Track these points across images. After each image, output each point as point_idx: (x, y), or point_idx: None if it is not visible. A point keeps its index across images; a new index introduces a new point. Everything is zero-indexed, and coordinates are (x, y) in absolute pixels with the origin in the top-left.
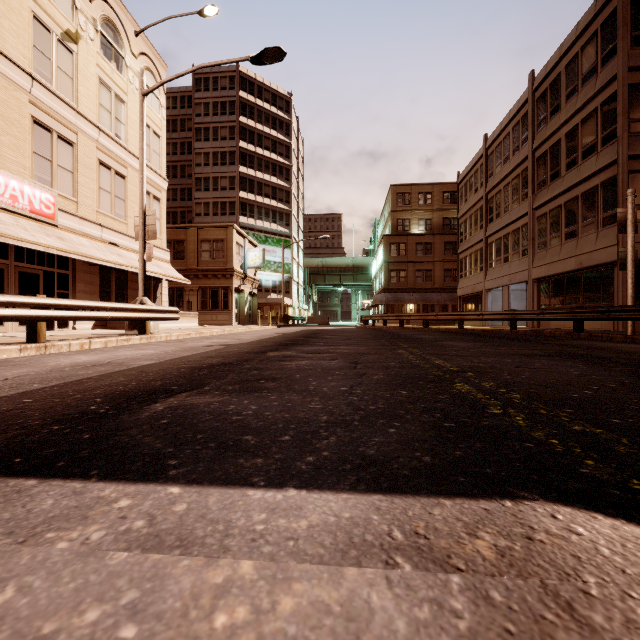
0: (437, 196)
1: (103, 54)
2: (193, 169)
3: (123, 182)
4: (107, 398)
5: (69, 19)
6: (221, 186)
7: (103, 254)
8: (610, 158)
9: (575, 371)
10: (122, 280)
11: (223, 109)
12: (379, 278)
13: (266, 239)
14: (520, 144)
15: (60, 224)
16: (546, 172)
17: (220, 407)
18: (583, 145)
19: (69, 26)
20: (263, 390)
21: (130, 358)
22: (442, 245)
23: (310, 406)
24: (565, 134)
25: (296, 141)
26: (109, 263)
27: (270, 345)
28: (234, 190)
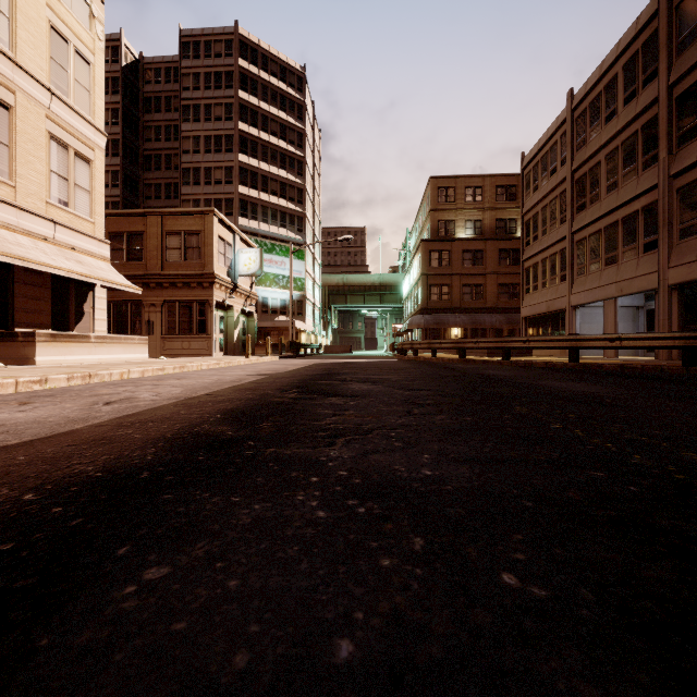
0: (489, 191)
1: None
2: (179, 157)
3: (4, 114)
4: None
5: None
6: (215, 179)
7: None
8: None
9: None
10: (2, 281)
11: (218, 81)
12: (414, 296)
13: (273, 247)
14: (640, 85)
15: None
16: None
17: None
18: None
19: None
20: None
21: None
22: (496, 253)
23: None
24: None
25: (311, 130)
26: None
27: (49, 491)
28: (231, 184)
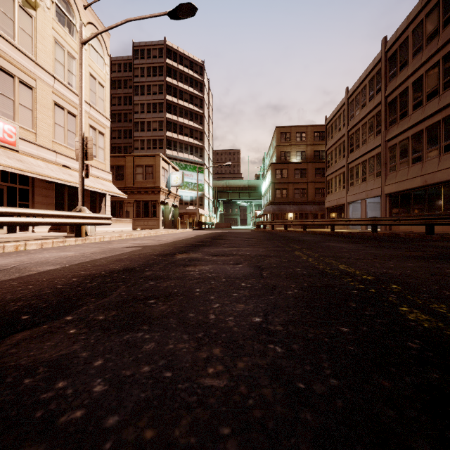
0: (310, 135)
1: (58, 20)
2: (132, 115)
3: (74, 120)
4: None
5: None
6: (153, 128)
7: (56, 174)
8: None
9: None
10: (73, 194)
11: (154, 72)
12: (267, 194)
13: (185, 166)
14: (375, 93)
15: (21, 150)
16: (396, 112)
17: (36, 387)
18: (427, 90)
19: None
20: (143, 324)
21: (40, 262)
22: (313, 170)
23: (204, 382)
24: (412, 83)
25: (207, 96)
26: (60, 180)
27: (181, 246)
28: (162, 131)
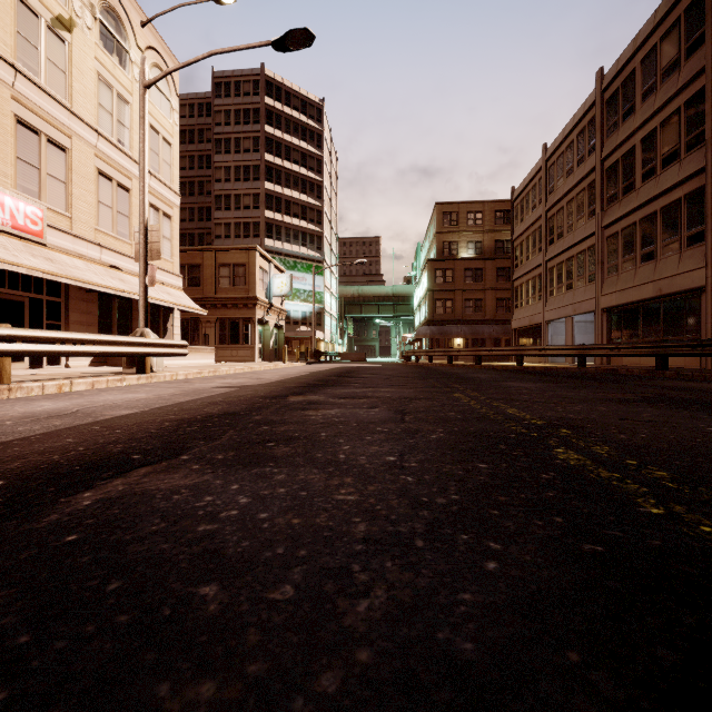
0: (488, 216)
1: (103, 46)
2: (212, 185)
3: (127, 196)
4: (16, 479)
5: (61, 3)
6: (244, 204)
7: (102, 279)
8: (696, 166)
9: (707, 426)
10: (126, 309)
11: (246, 117)
12: (422, 309)
13: (295, 264)
14: (586, 153)
15: (50, 243)
16: (617, 185)
17: (187, 500)
18: (663, 152)
19: (61, 11)
20: (268, 461)
21: (108, 405)
22: (494, 271)
23: (337, 497)
24: (641, 140)
25: (329, 154)
26: (108, 289)
27: (294, 387)
28: (259, 209)
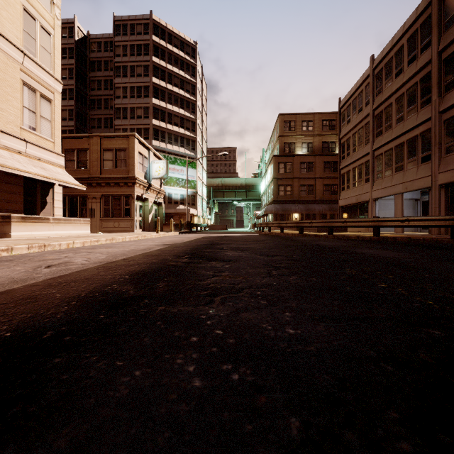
0: (317, 124)
1: None
2: (113, 100)
3: None
4: None
5: None
6: (137, 115)
7: None
8: None
9: None
10: None
11: (139, 50)
12: (268, 192)
13: (175, 160)
14: (418, 52)
15: None
16: None
17: None
18: None
19: None
20: None
21: None
22: (322, 164)
23: None
24: None
25: (201, 83)
26: None
27: None
28: (148, 118)
